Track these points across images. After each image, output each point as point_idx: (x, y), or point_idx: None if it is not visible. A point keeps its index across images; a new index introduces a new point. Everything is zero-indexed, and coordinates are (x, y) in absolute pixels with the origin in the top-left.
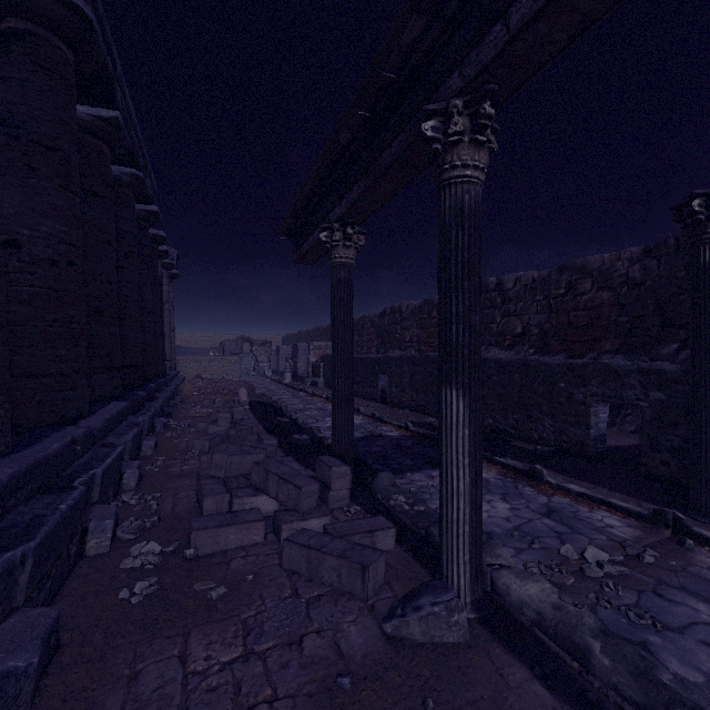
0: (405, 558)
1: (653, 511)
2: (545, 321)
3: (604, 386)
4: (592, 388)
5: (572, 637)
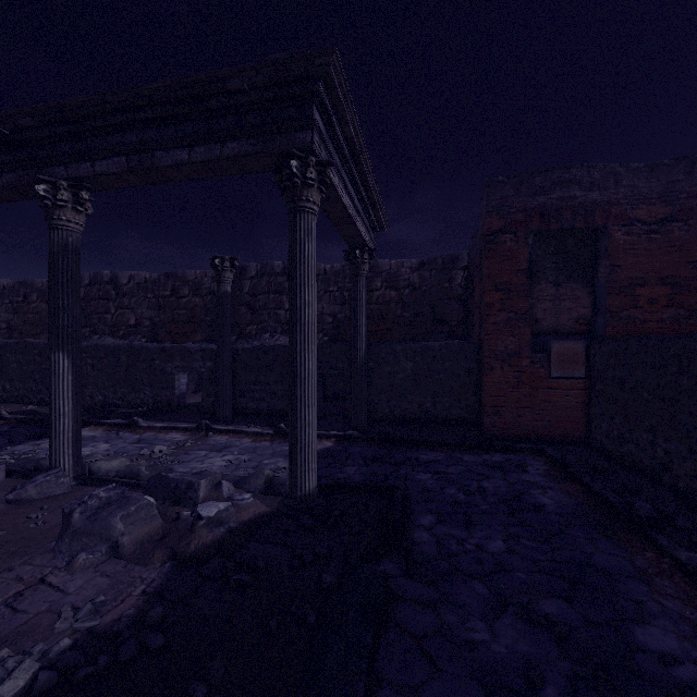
0: (17, 481)
1: (198, 424)
2: (155, 315)
3: (183, 361)
4: (177, 363)
5: (133, 470)
